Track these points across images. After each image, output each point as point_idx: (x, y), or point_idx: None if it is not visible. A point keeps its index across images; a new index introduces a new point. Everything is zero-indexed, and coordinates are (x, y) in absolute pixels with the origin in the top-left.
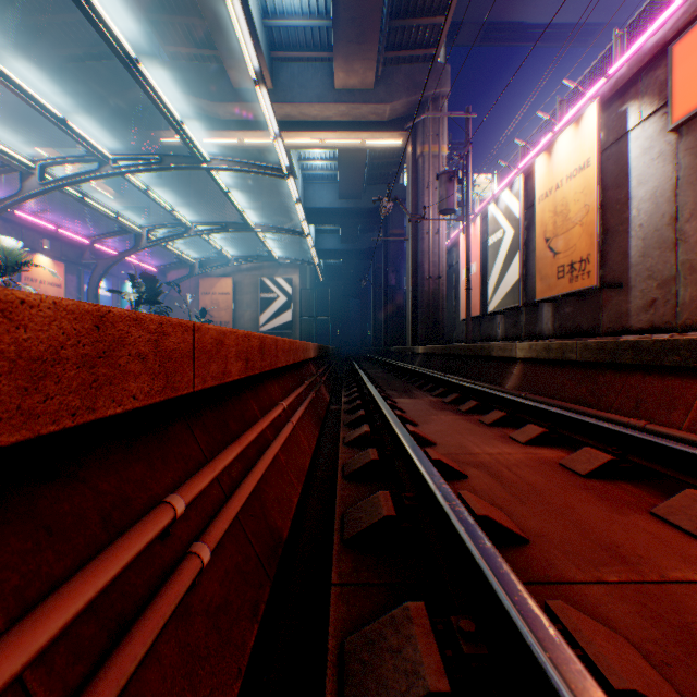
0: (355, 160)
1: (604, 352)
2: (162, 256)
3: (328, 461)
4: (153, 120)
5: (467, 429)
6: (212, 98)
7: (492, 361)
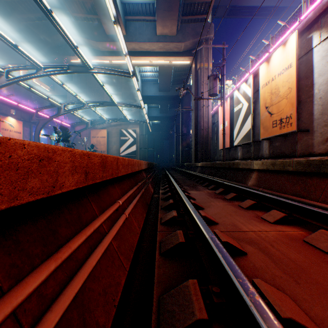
0: (167, 72)
1: (312, 166)
2: (73, 119)
3: (151, 234)
4: (66, 51)
5: (234, 212)
6: (96, 39)
7: (239, 170)
